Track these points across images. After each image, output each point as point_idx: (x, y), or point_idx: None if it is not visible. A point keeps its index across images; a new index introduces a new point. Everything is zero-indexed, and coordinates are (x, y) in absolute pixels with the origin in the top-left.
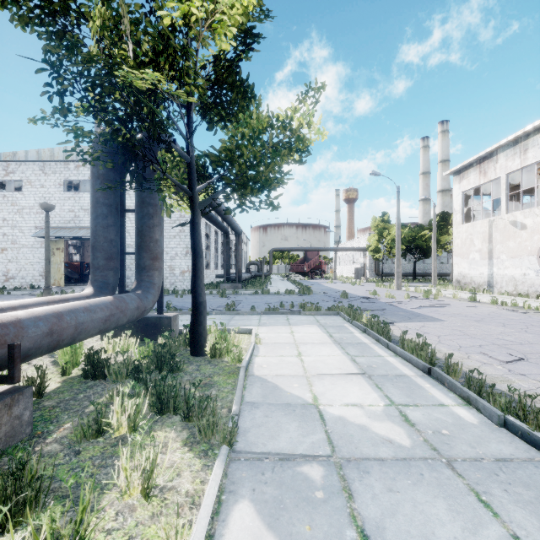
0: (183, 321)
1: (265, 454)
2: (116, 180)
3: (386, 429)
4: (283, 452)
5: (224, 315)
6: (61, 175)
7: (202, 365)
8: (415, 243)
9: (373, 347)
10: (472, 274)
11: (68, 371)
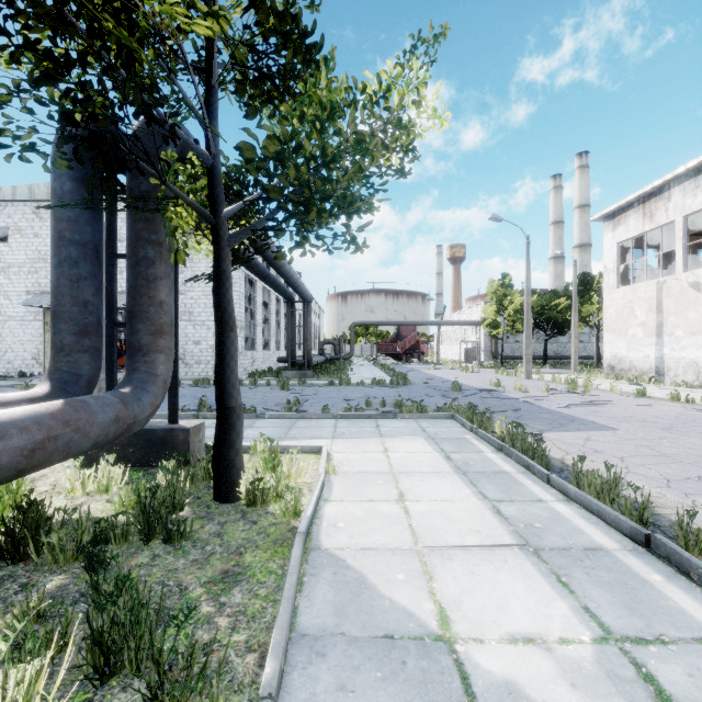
0: None
1: None
2: (83, 197)
3: None
4: None
5: (283, 420)
6: None
7: (230, 523)
8: (547, 315)
9: (522, 480)
10: (631, 357)
11: None
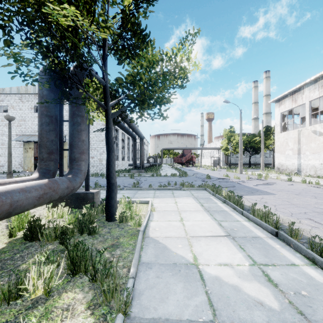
0: (104, 194)
1: (156, 320)
2: (53, 98)
3: (255, 289)
4: (172, 318)
5: (132, 190)
6: (32, 103)
7: (113, 228)
8: (250, 145)
9: (232, 213)
10: (287, 164)
11: (14, 234)
